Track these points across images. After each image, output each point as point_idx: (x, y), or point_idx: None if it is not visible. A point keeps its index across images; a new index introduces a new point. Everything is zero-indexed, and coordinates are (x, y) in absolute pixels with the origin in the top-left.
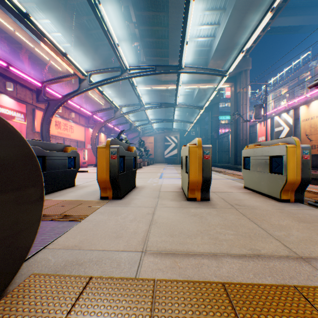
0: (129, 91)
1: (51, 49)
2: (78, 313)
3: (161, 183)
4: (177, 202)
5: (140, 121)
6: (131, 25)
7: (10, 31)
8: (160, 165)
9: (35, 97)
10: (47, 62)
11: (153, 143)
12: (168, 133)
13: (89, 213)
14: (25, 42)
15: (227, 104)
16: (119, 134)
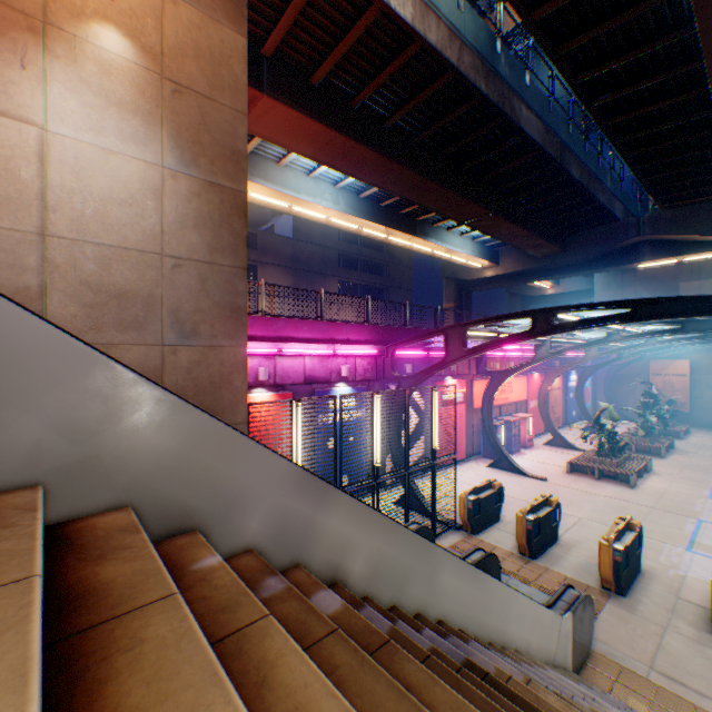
0: None
1: None
2: (621, 676)
3: (683, 569)
4: (694, 630)
5: None
6: None
7: (426, 252)
8: (705, 455)
9: (470, 363)
10: (462, 264)
11: (686, 376)
12: None
13: (598, 609)
14: (440, 255)
15: None
16: (596, 414)
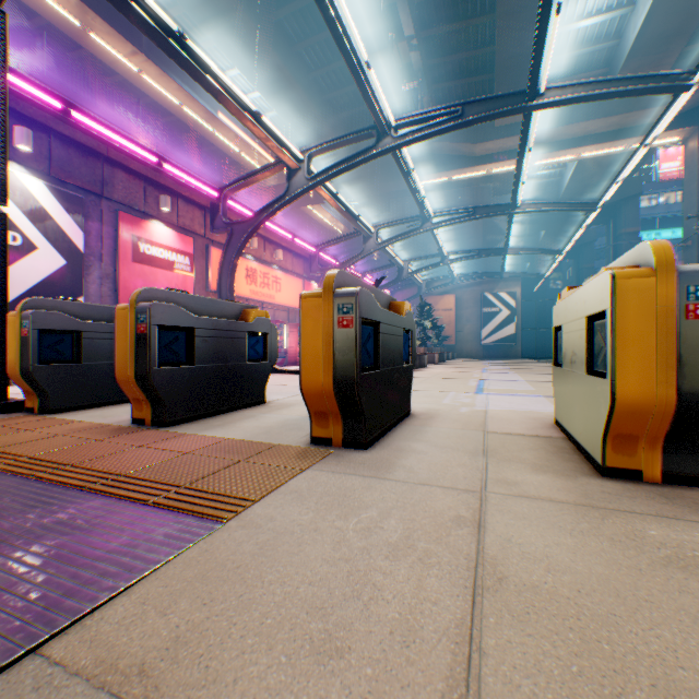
0: (396, 196)
1: (230, 109)
2: None
3: (482, 406)
4: (563, 480)
5: (422, 262)
6: (401, 45)
7: (175, 108)
8: (471, 363)
9: (209, 222)
10: (237, 158)
11: (453, 310)
12: (490, 285)
13: (261, 493)
14: (199, 125)
15: (664, 197)
16: None
